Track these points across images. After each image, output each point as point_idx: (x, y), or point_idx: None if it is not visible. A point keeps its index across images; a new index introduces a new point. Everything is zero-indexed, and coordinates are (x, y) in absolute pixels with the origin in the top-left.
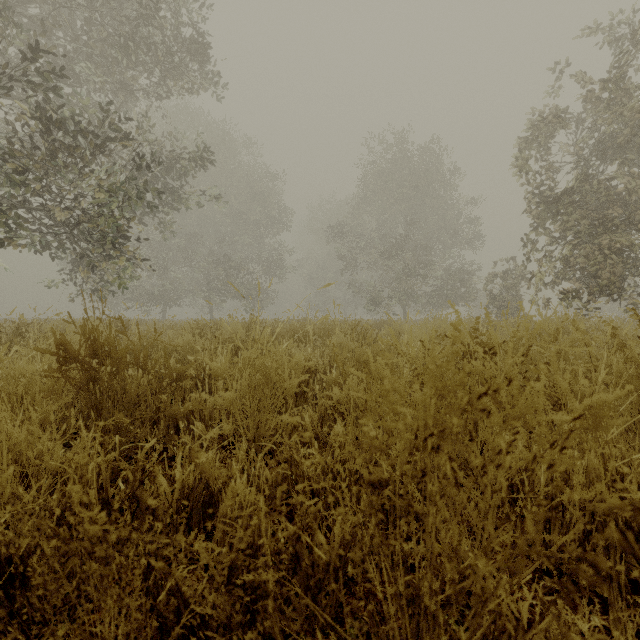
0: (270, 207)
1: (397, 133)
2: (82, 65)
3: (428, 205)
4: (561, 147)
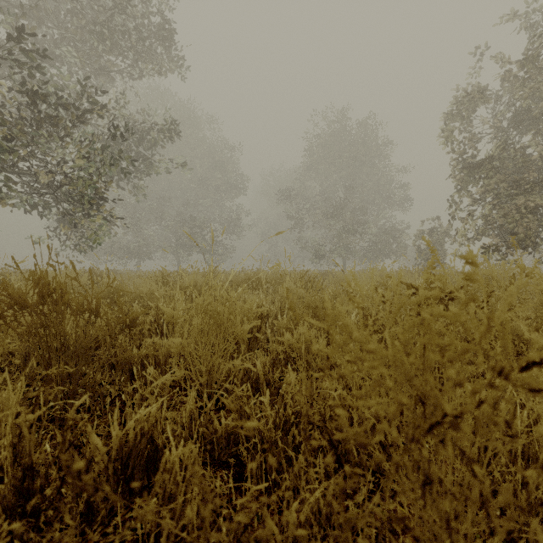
0: (229, 174)
1: (338, 110)
2: (64, 48)
3: (364, 173)
4: (482, 120)
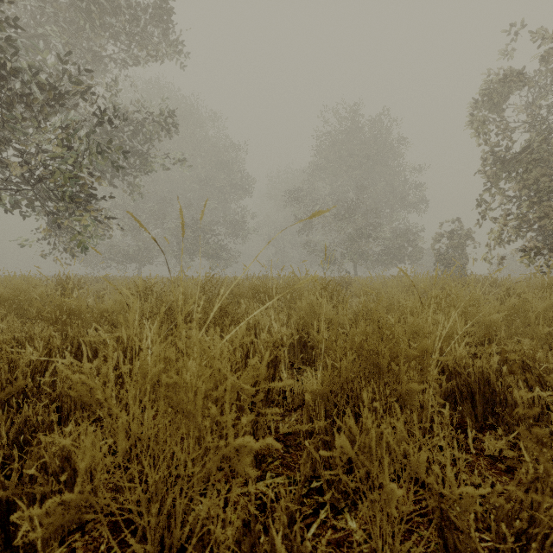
0: (234, 175)
1: (349, 106)
2: (47, 28)
3: (377, 172)
4: (516, 108)
